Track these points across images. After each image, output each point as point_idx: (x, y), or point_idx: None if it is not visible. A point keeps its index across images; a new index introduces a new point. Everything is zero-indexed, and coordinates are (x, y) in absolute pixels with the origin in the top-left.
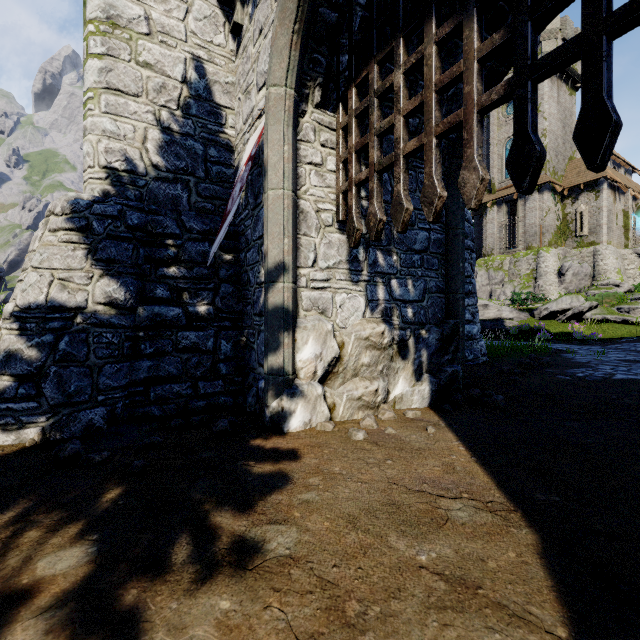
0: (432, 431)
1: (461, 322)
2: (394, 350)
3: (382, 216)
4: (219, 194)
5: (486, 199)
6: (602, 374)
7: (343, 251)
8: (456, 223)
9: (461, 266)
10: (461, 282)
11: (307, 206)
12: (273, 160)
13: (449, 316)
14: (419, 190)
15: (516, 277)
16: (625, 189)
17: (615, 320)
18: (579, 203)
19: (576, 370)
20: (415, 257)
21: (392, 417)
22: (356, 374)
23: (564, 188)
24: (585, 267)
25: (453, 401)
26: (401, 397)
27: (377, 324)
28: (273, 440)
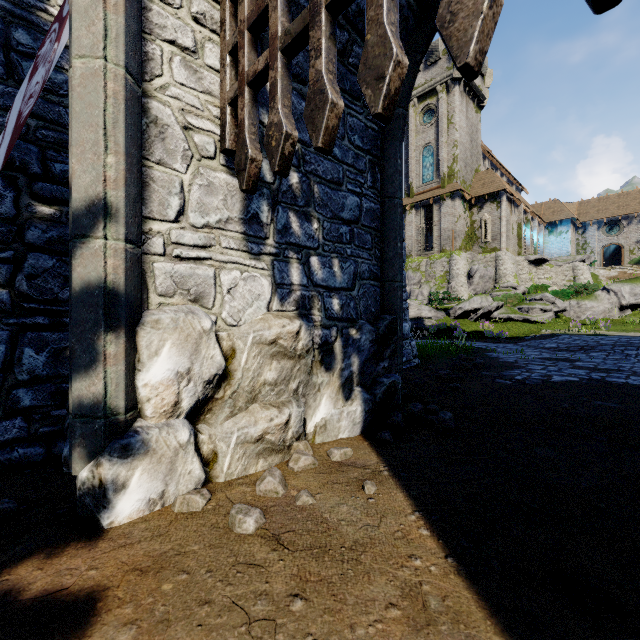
0: (372, 491)
1: (399, 318)
2: (314, 357)
3: (291, 129)
4: (36, 109)
5: (405, 202)
6: (539, 376)
7: (234, 203)
8: (393, 190)
9: (399, 246)
10: (399, 267)
11: (166, 114)
12: (83, 0)
13: (385, 310)
14: (348, 138)
15: (432, 278)
16: (519, 203)
17: (517, 319)
18: (484, 212)
19: (512, 372)
20: (343, 229)
21: (310, 464)
22: (255, 399)
23: (472, 197)
24: (489, 270)
25: (392, 423)
26: (324, 425)
27: (289, 320)
28: (61, 561)
